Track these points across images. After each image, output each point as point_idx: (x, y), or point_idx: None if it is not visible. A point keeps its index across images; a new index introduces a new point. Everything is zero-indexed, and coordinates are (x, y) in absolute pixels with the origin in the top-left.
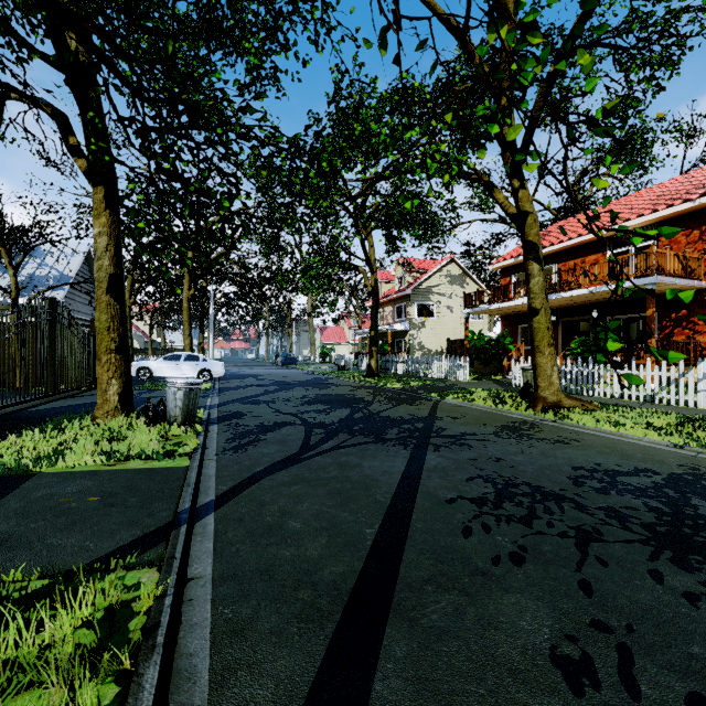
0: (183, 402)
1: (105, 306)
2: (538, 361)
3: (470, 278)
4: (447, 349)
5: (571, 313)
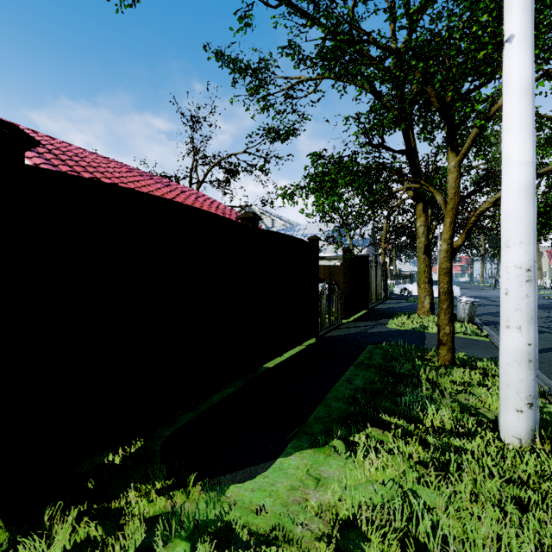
0: (468, 310)
1: (422, 260)
2: None
3: None
4: None
5: None
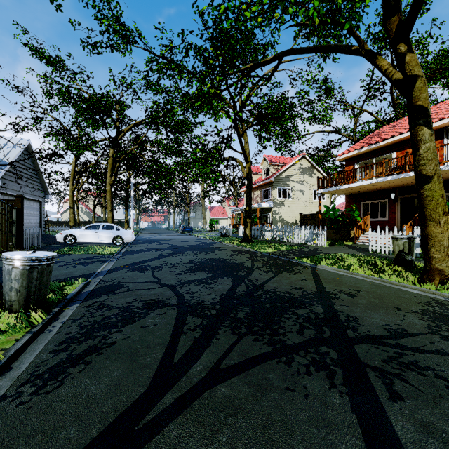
0: (21, 283)
1: None
2: (432, 230)
3: (316, 170)
4: (300, 221)
5: (409, 191)
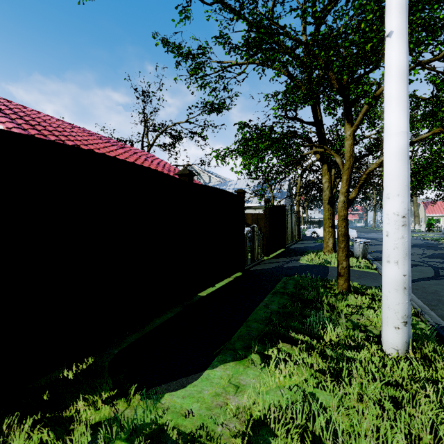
0: (362, 249)
1: (327, 209)
2: None
3: None
4: None
5: None
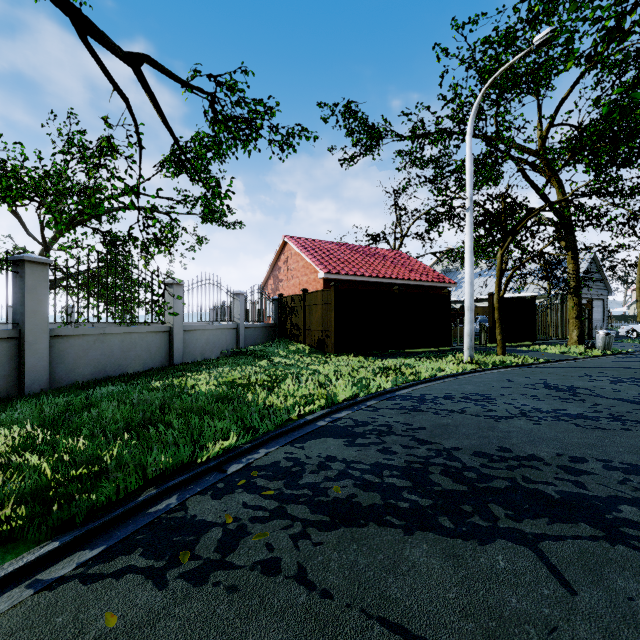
0: (602, 340)
1: (571, 300)
2: None
3: None
4: None
5: None
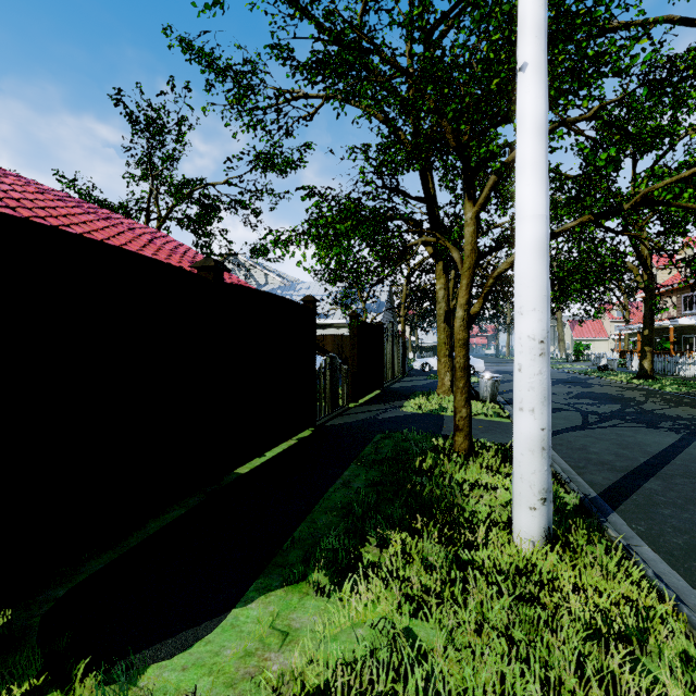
0: (491, 388)
1: (443, 330)
2: None
3: None
4: None
5: None
